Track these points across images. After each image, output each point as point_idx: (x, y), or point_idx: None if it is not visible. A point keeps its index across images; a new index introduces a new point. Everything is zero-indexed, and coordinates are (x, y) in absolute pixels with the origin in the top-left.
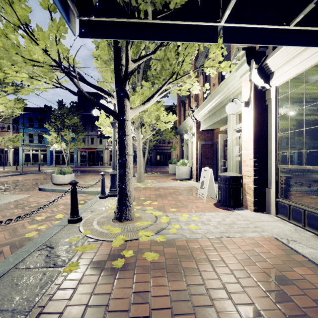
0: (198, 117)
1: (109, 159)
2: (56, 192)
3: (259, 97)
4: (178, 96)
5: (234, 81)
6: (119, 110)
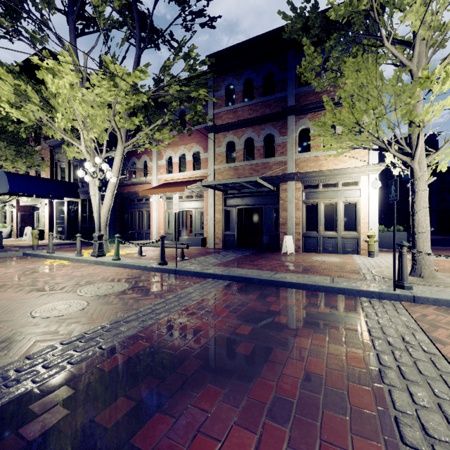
0: None
1: None
2: None
3: (51, 203)
4: None
5: None
6: None
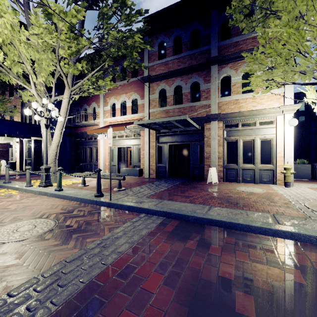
0: None
1: None
2: None
3: (21, 141)
4: None
5: None
6: None
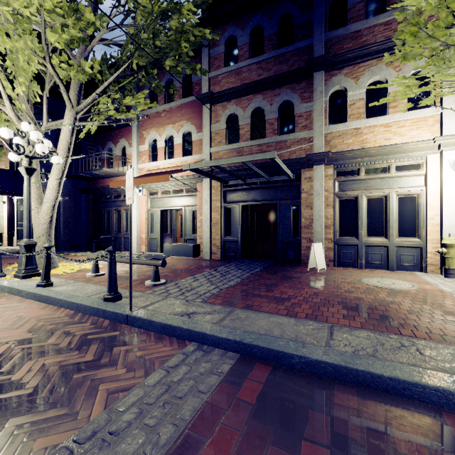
0: None
1: None
2: None
3: (11, 200)
4: None
5: None
6: None
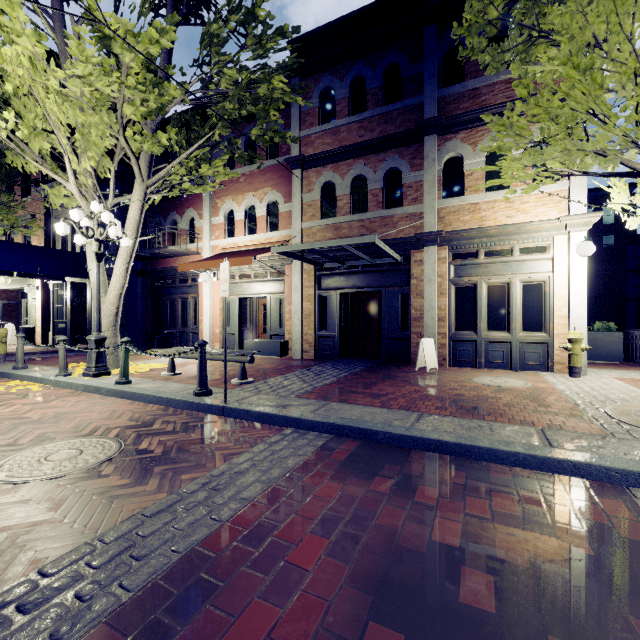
0: None
1: None
2: None
3: (46, 286)
4: None
5: None
6: None
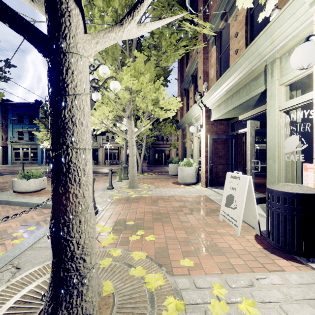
0: (208, 102)
1: (104, 157)
2: (12, 204)
3: None
4: (179, 84)
5: (290, 21)
6: (48, 25)
